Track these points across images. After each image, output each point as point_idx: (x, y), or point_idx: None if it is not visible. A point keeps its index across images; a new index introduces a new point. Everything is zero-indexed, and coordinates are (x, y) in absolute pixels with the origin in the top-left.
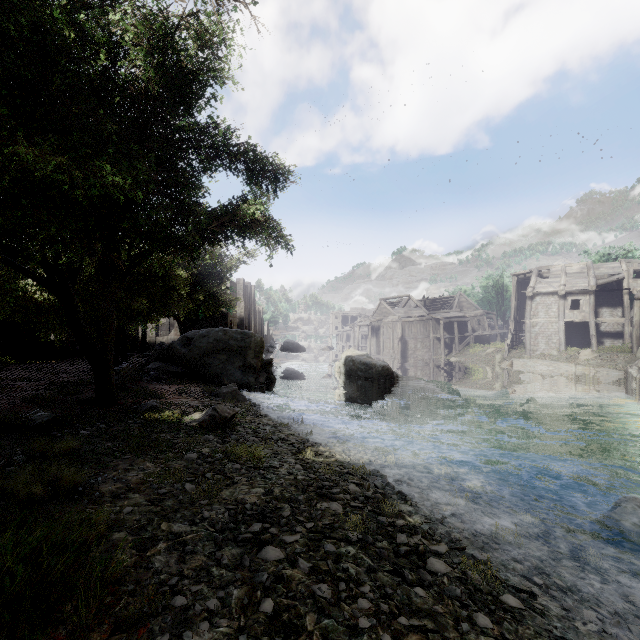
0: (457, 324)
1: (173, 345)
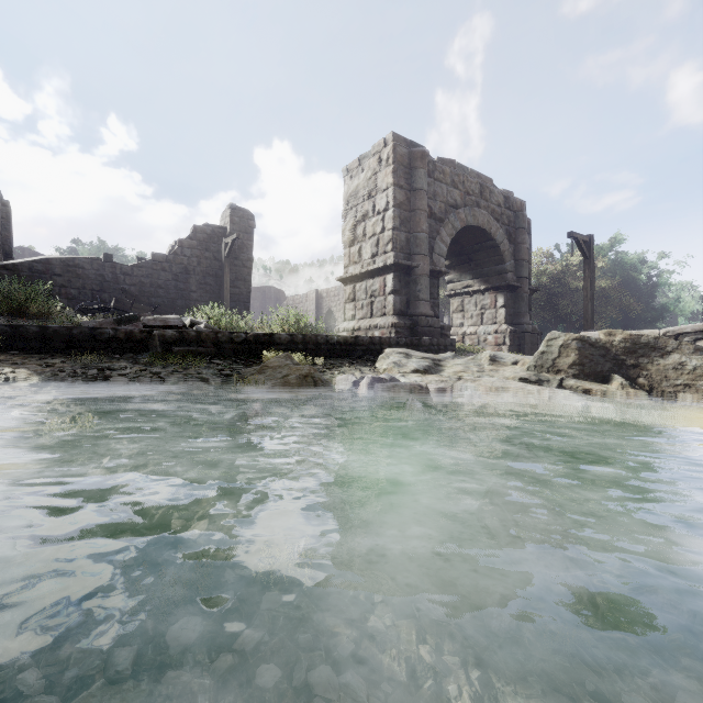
0: None
1: None
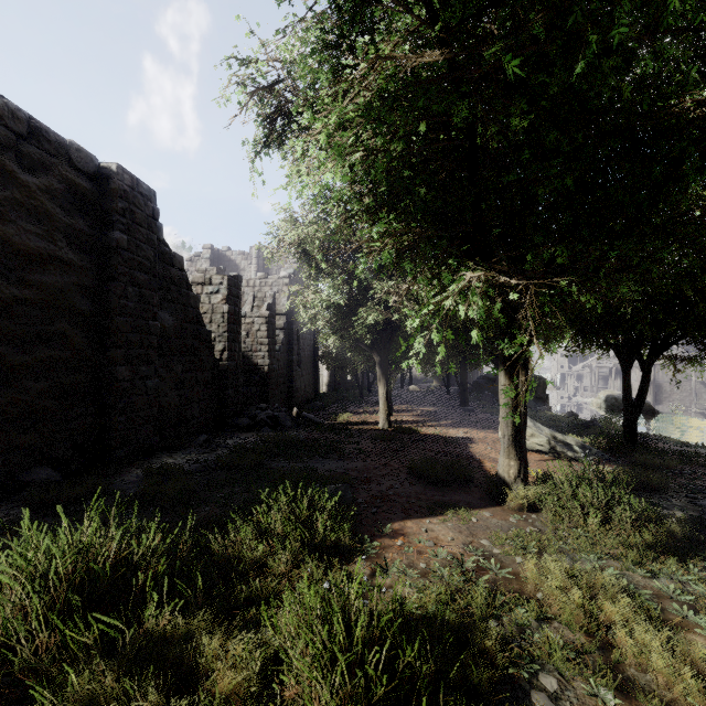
0: None
1: (478, 382)
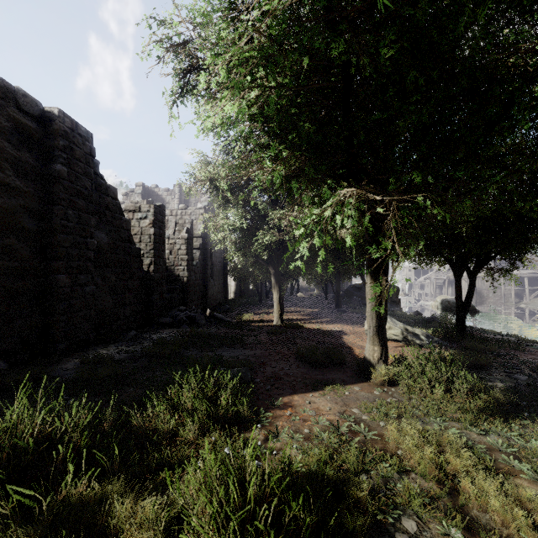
0: (528, 279)
1: (349, 290)
